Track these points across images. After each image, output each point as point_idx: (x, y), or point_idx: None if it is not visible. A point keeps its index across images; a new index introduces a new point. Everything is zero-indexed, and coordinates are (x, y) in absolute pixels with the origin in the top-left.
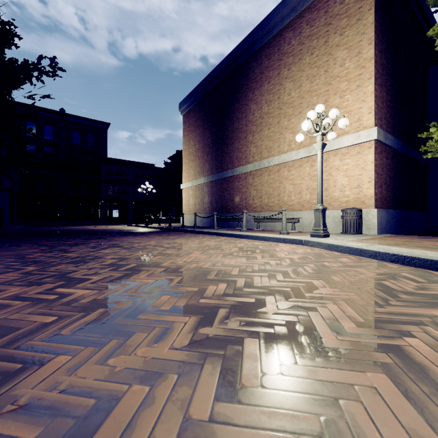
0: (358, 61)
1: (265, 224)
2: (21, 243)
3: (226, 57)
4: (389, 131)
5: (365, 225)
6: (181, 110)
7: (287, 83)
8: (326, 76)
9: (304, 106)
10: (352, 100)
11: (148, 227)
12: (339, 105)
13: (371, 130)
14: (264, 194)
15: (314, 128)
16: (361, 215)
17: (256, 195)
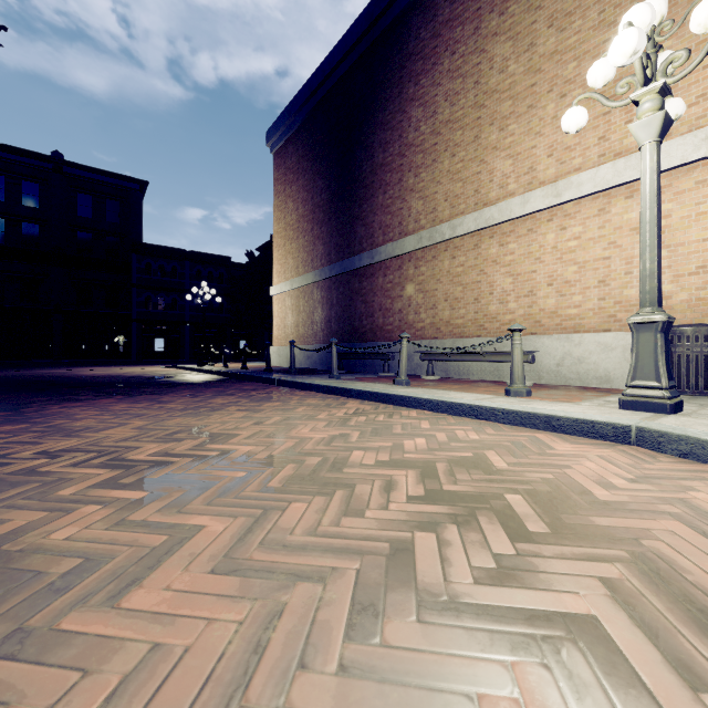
0: None
1: (444, 366)
2: None
3: (358, 19)
4: None
5: None
6: (271, 144)
7: (498, 46)
8: (602, 6)
9: (541, 90)
10: None
11: (200, 371)
12: None
13: None
14: (442, 300)
15: (642, 64)
16: None
17: (424, 302)
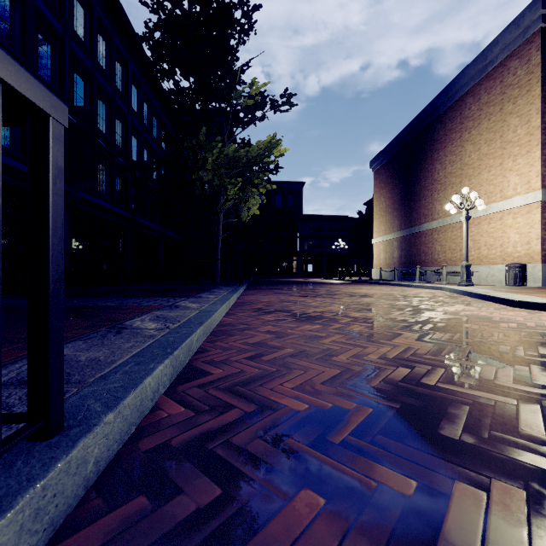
0: (528, 128)
1: (447, 278)
2: (276, 285)
3: (412, 120)
4: None
5: (531, 278)
6: (372, 167)
7: (468, 146)
8: (501, 141)
9: (482, 168)
10: (523, 164)
11: (341, 280)
12: (511, 168)
13: (537, 192)
14: (447, 249)
15: (457, 207)
16: (523, 270)
17: (441, 250)
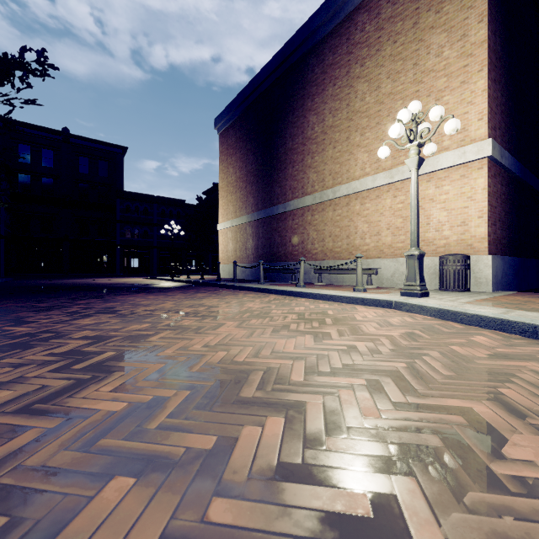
0: (463, 47)
1: (329, 277)
2: None
3: (276, 54)
4: (504, 147)
5: (473, 278)
6: (218, 128)
7: (360, 85)
8: (415, 71)
9: (383, 114)
10: (454, 103)
11: (173, 280)
12: None
13: (483, 143)
14: (328, 236)
15: (407, 135)
16: (469, 265)
17: (317, 237)
